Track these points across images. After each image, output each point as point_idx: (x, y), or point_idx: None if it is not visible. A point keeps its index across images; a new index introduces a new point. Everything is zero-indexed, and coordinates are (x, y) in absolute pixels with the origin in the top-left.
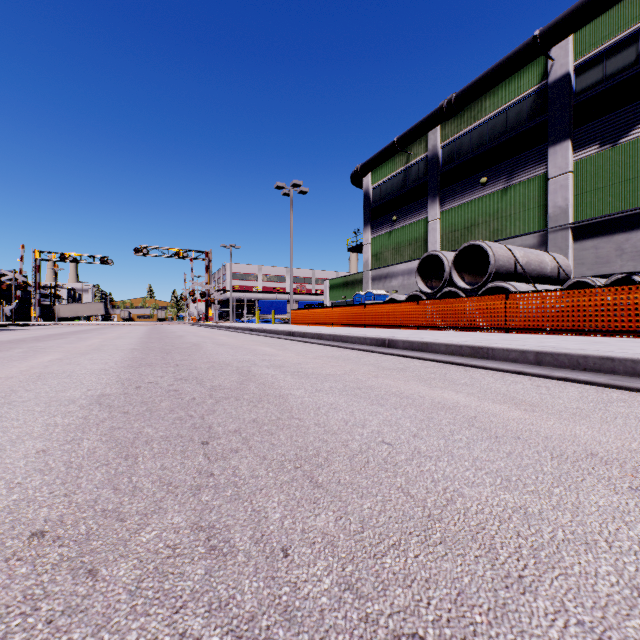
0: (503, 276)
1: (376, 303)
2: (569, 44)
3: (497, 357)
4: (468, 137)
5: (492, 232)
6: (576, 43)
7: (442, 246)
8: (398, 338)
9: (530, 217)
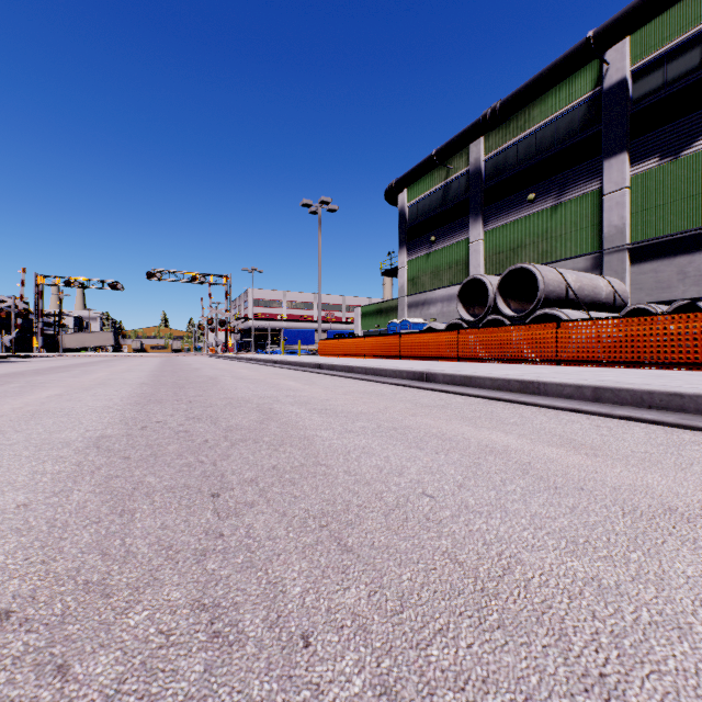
0: (553, 302)
1: (413, 332)
2: (626, 46)
3: (550, 393)
4: (514, 149)
5: (541, 254)
6: (634, 45)
7: (485, 270)
8: (438, 371)
9: (583, 237)
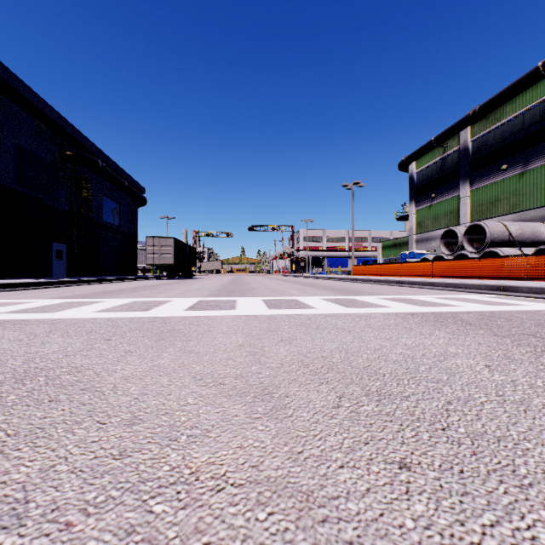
0: (498, 244)
1: (408, 262)
2: None
3: (435, 285)
4: (492, 134)
5: (511, 206)
6: None
7: (471, 216)
8: (404, 280)
9: (541, 194)
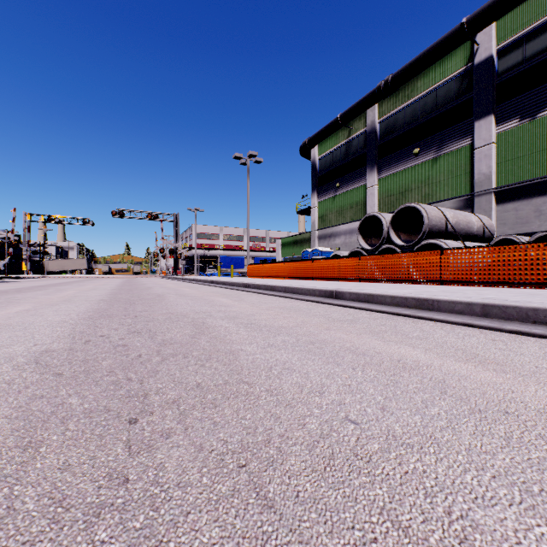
0: (435, 234)
1: (322, 258)
2: (492, 30)
3: (442, 309)
4: (402, 113)
5: (424, 196)
6: (499, 29)
7: (379, 209)
8: (345, 290)
9: (457, 183)
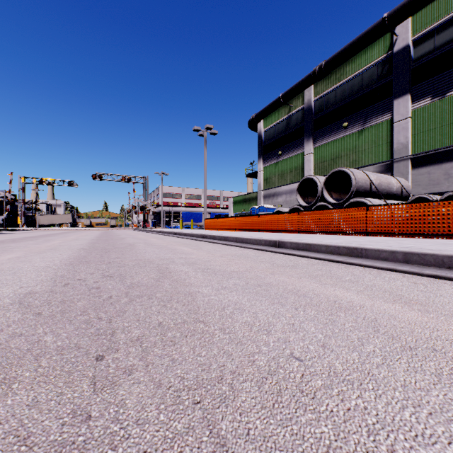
0: (361, 194)
1: (267, 214)
2: (409, 24)
3: (370, 256)
4: (334, 93)
5: (351, 162)
6: (414, 23)
7: (314, 173)
8: (287, 240)
9: (380, 151)
